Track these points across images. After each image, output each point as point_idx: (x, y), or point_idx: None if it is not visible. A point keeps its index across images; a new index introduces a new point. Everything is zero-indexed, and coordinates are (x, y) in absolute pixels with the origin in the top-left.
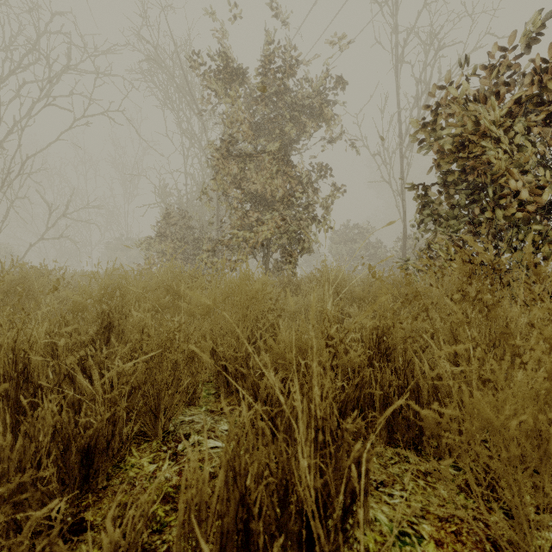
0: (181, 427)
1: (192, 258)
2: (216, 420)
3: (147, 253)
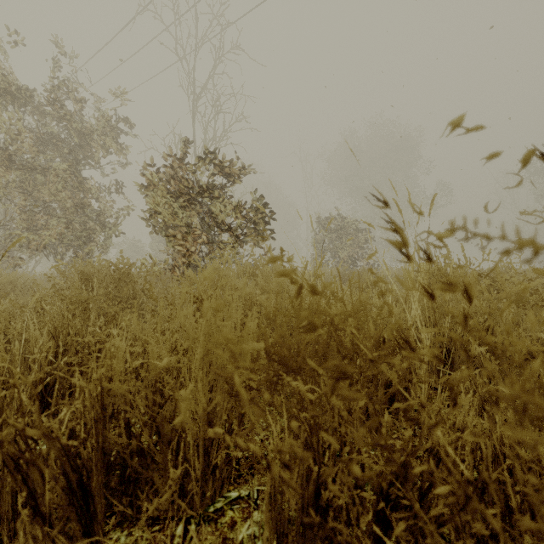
0: None
1: None
2: None
3: None
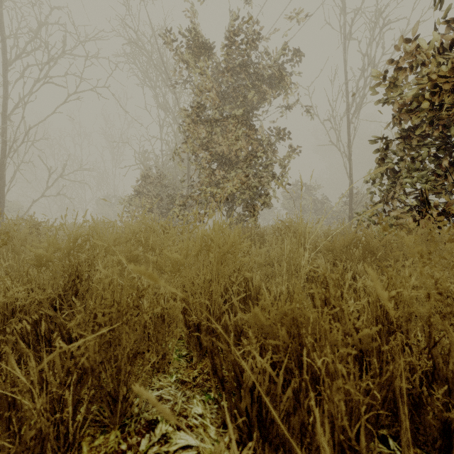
0: (147, 408)
1: (167, 212)
2: (187, 397)
3: (128, 207)
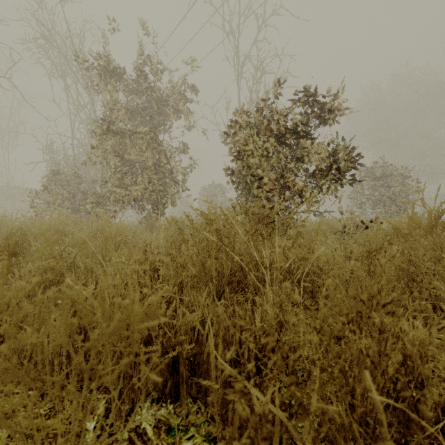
0: None
1: (79, 207)
2: None
3: (34, 202)
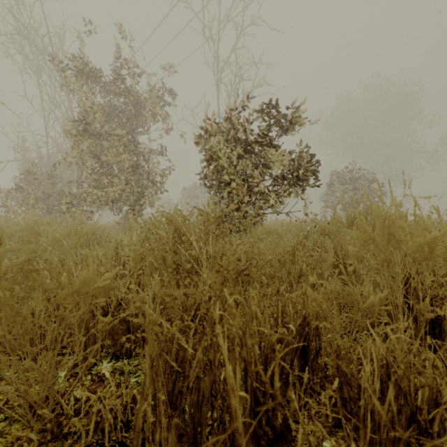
0: None
1: (53, 208)
2: None
3: (4, 202)
